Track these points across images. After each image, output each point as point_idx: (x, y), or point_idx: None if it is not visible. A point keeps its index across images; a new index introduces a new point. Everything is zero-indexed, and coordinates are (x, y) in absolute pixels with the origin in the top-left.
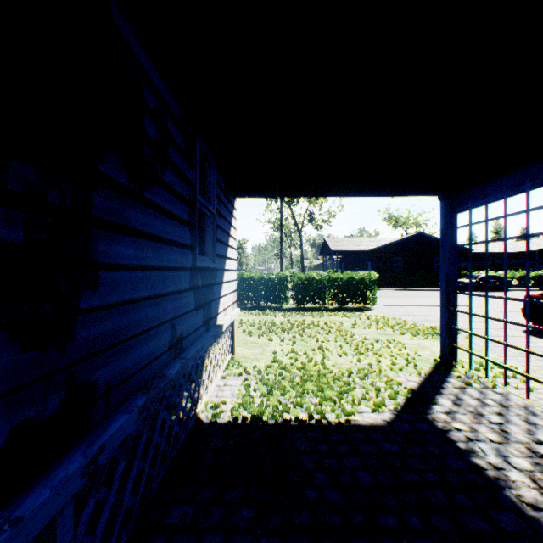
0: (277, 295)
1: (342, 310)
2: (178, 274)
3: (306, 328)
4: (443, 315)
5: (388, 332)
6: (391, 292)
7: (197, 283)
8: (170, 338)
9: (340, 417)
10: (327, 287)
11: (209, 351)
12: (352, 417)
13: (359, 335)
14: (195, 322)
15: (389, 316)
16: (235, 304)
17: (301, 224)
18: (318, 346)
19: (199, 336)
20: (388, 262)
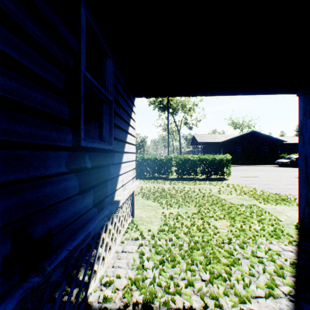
0: (165, 170)
1: (208, 180)
2: (37, 154)
3: (186, 194)
4: (302, 189)
5: (245, 197)
6: (236, 167)
7: (83, 165)
8: (11, 252)
9: (236, 306)
10: (198, 164)
11: (107, 224)
12: (248, 306)
13: (226, 200)
14: (79, 208)
15: (242, 185)
16: (134, 178)
17: (179, 126)
18: (197, 210)
19: (87, 220)
20: (233, 149)
